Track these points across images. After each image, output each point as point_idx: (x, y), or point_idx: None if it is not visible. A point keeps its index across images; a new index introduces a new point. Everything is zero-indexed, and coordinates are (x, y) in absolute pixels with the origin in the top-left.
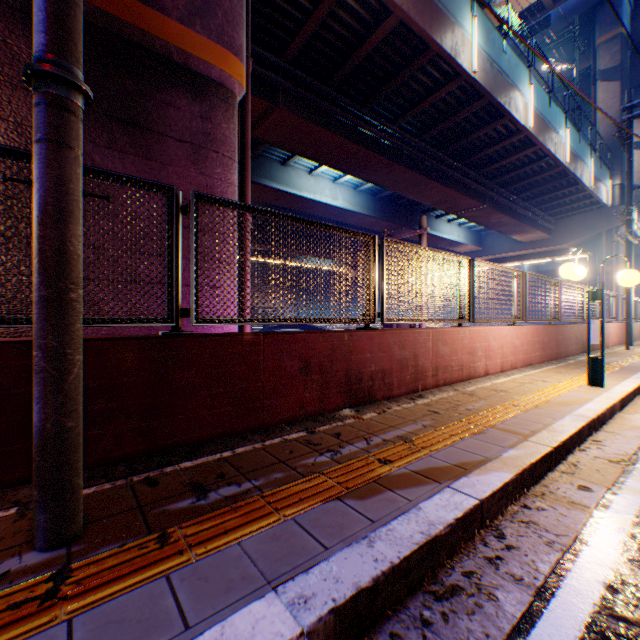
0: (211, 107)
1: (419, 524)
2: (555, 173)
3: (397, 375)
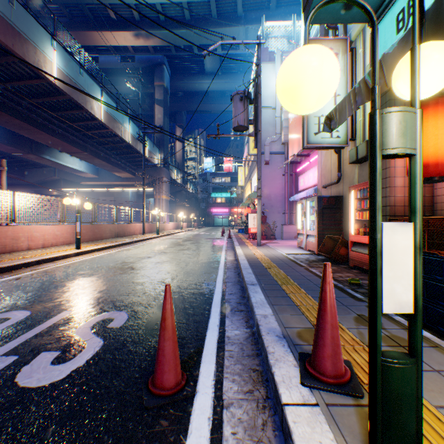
0: None
1: None
2: (128, 145)
3: None
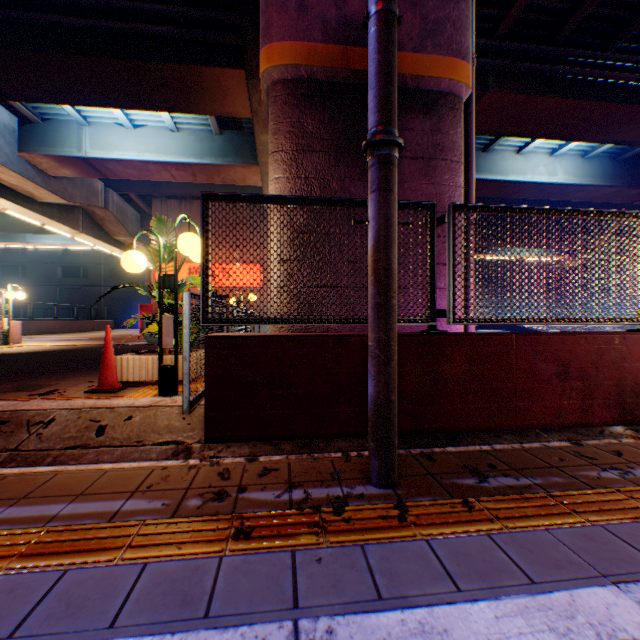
0: (439, 119)
1: None
2: None
3: None
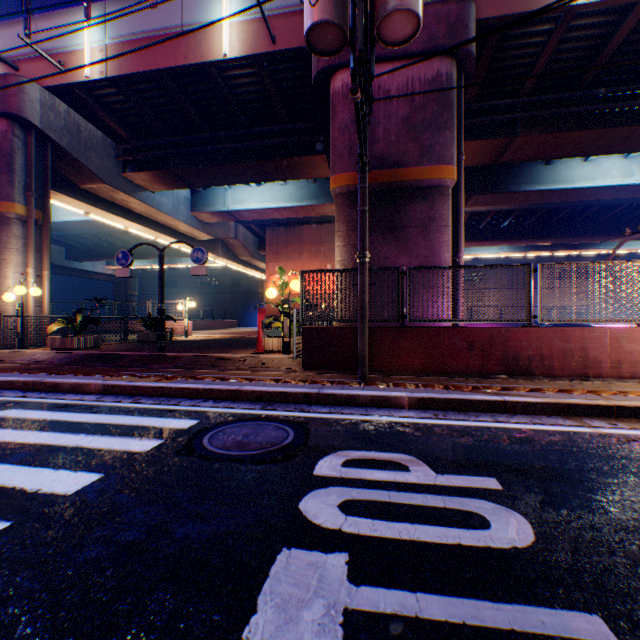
0: (432, 202)
1: (465, 396)
2: None
3: (558, 361)
